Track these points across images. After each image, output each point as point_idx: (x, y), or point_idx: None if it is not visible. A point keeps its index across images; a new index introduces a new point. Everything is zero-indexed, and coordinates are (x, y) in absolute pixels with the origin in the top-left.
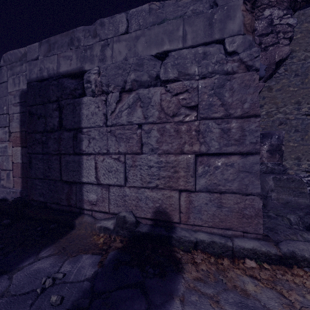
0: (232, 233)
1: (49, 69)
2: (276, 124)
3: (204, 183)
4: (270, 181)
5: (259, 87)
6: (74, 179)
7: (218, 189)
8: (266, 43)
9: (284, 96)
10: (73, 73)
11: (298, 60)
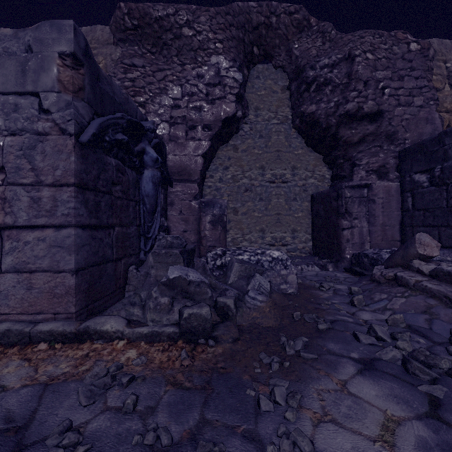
0: (45, 317)
1: None
2: (242, 190)
3: (14, 262)
4: (150, 257)
5: (205, 146)
6: None
7: (30, 268)
8: (213, 95)
9: (250, 158)
10: None
11: (262, 119)
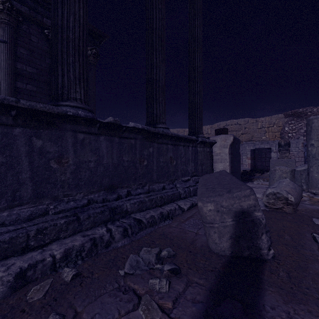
0: None
1: (261, 147)
2: None
3: None
4: None
5: None
6: (269, 165)
7: None
8: None
9: None
10: (268, 148)
11: None
